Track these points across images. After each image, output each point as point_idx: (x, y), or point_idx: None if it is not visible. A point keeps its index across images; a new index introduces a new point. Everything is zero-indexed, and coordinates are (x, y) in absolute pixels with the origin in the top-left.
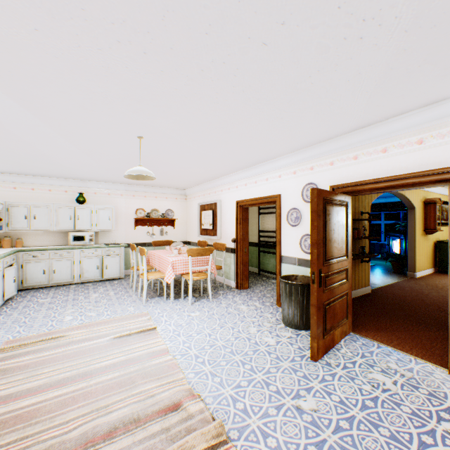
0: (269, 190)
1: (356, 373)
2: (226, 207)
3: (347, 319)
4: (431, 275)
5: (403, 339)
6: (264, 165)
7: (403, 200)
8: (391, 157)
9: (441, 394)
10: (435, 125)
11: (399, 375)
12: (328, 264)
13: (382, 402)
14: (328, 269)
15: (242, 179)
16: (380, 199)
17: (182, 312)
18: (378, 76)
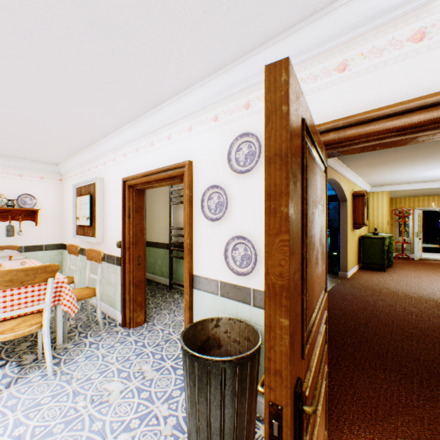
0: (173, 155)
1: None
2: (111, 189)
3: (326, 429)
4: (359, 274)
5: None
6: (164, 110)
7: (337, 191)
8: None
9: None
10: None
11: None
12: (310, 338)
13: None
14: (308, 353)
15: (132, 141)
16: None
17: None
18: None
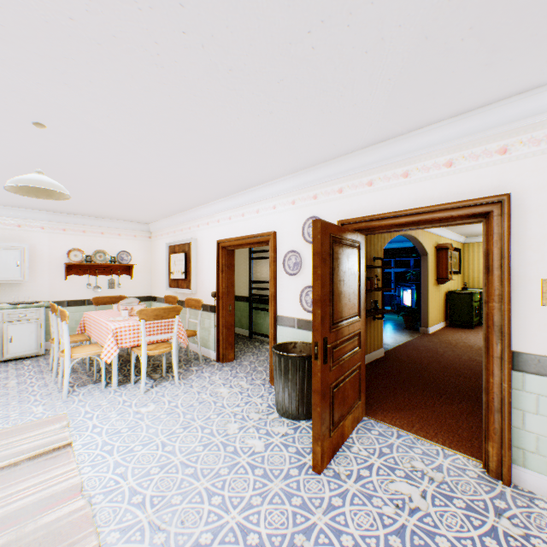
0: (261, 225)
1: (374, 486)
2: (205, 248)
3: (360, 400)
4: (443, 330)
5: (425, 419)
6: (254, 191)
7: (416, 245)
8: (415, 184)
9: (481, 504)
10: (468, 142)
11: (428, 480)
12: (337, 328)
13: (411, 535)
14: (337, 336)
15: (225, 210)
16: (391, 244)
17: (127, 408)
18: (407, 51)
